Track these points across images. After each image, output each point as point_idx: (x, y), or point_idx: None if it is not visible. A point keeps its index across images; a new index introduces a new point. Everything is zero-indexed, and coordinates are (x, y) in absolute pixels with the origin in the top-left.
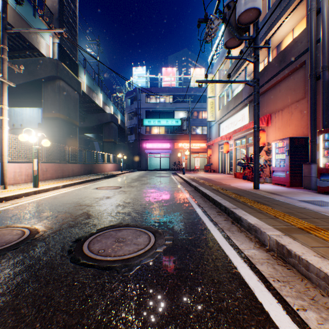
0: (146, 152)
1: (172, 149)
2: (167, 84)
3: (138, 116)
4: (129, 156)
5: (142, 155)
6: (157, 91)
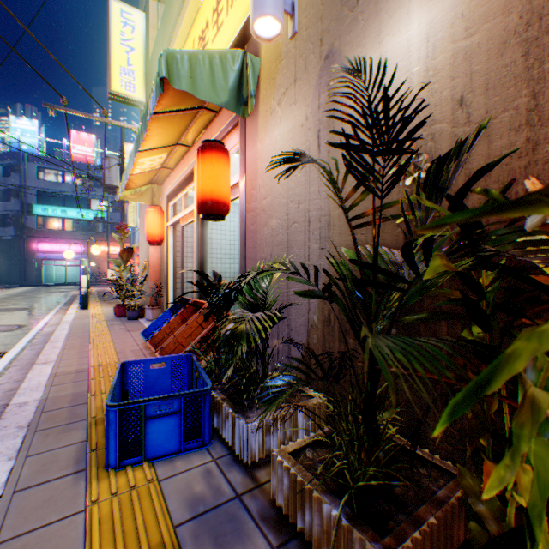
0: (40, 257)
1: (90, 254)
2: (80, 156)
3: (21, 198)
4: (2, 262)
5: (30, 261)
6: (60, 165)
